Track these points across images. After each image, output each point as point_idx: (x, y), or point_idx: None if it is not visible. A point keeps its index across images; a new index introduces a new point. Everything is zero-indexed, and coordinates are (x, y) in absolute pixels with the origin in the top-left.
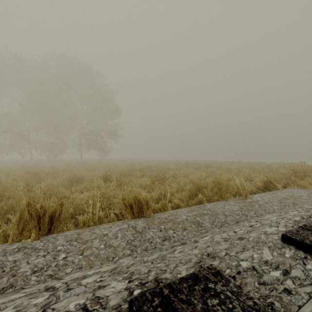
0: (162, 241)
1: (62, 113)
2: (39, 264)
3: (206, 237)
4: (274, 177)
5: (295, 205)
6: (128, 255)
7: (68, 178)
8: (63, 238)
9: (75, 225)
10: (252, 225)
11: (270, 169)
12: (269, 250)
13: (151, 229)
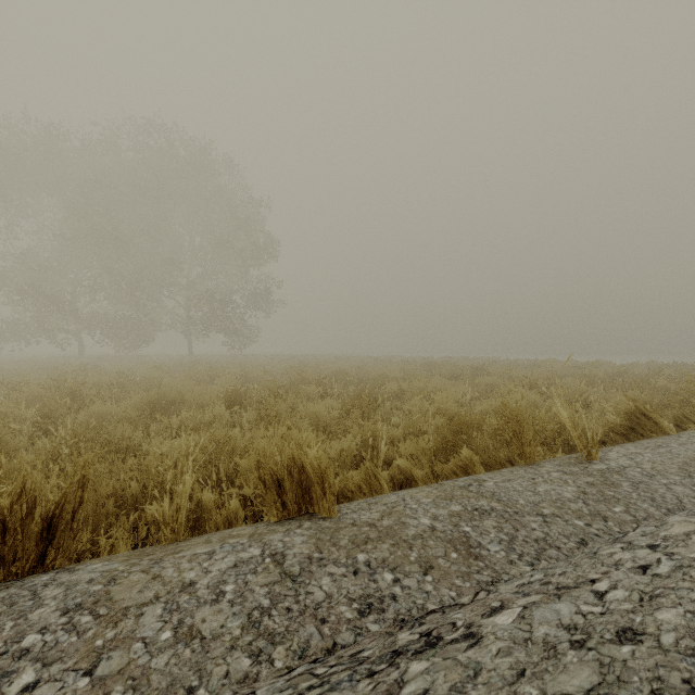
0: (358, 616)
1: (147, 252)
2: None
3: (503, 616)
4: (647, 401)
5: None
6: (243, 678)
7: (146, 400)
8: (60, 595)
9: (132, 534)
10: (644, 568)
11: (633, 380)
12: None
13: (327, 567)
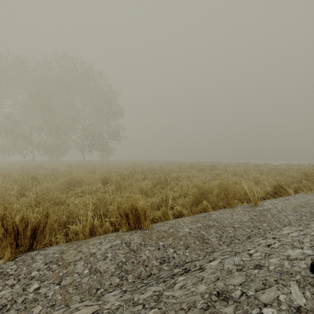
0: (160, 264)
1: (64, 114)
2: (2, 300)
3: (214, 262)
4: (283, 181)
5: (313, 215)
6: (117, 285)
7: (66, 181)
8: (42, 258)
9: (65, 237)
10: (269, 245)
11: (279, 171)
12: (298, 287)
13: (147, 247)
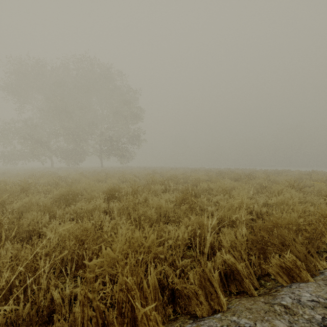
0: None
1: (81, 118)
2: None
3: None
4: None
5: None
6: None
7: (60, 194)
8: None
9: None
10: None
11: None
12: None
13: None
